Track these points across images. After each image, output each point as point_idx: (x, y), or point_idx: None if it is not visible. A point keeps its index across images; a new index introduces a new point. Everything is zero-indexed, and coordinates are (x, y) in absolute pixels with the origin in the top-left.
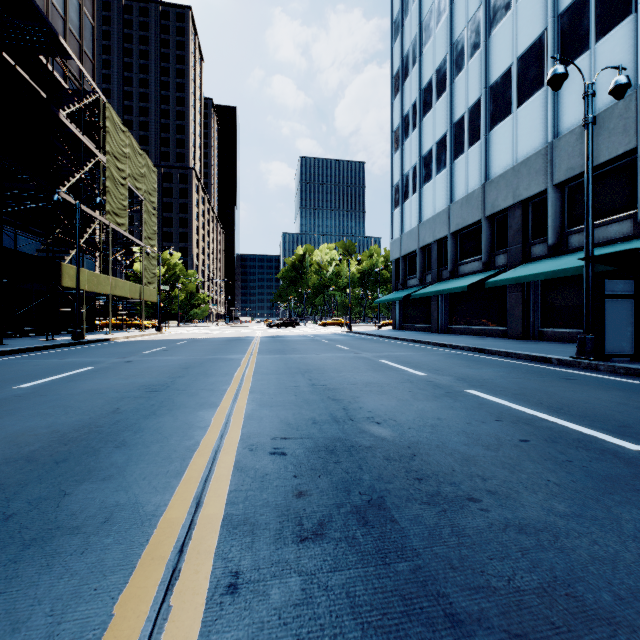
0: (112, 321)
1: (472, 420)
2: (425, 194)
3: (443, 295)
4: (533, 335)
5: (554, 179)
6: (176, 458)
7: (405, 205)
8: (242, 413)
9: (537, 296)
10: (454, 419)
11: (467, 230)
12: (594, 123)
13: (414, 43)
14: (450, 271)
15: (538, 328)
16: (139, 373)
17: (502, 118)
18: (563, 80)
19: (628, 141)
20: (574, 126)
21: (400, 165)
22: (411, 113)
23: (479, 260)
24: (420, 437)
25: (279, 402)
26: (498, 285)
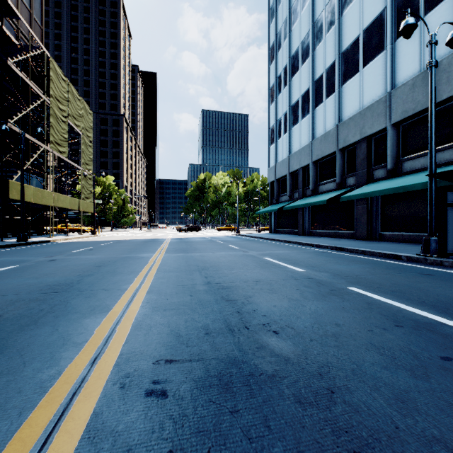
0: (59, 227)
1: (372, 326)
2: (293, 133)
3: (307, 207)
4: (375, 237)
5: (392, 120)
6: (11, 409)
7: (278, 142)
8: (131, 320)
9: (378, 208)
10: (353, 325)
11: (325, 159)
12: (436, 66)
13: (285, 23)
14: (312, 190)
15: (379, 232)
16: (53, 272)
17: (351, 75)
18: (413, 29)
19: (450, 89)
20: (407, 79)
21: (275, 113)
22: (283, 74)
23: (334, 181)
24: (328, 355)
25: (173, 304)
26: (350, 199)
